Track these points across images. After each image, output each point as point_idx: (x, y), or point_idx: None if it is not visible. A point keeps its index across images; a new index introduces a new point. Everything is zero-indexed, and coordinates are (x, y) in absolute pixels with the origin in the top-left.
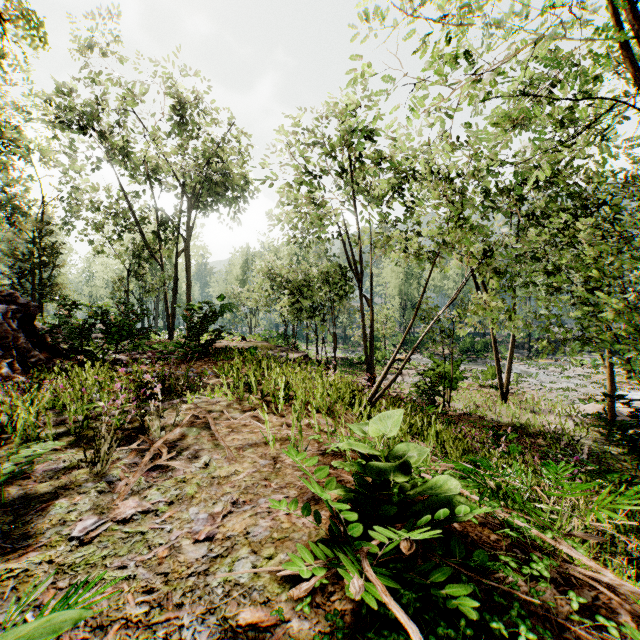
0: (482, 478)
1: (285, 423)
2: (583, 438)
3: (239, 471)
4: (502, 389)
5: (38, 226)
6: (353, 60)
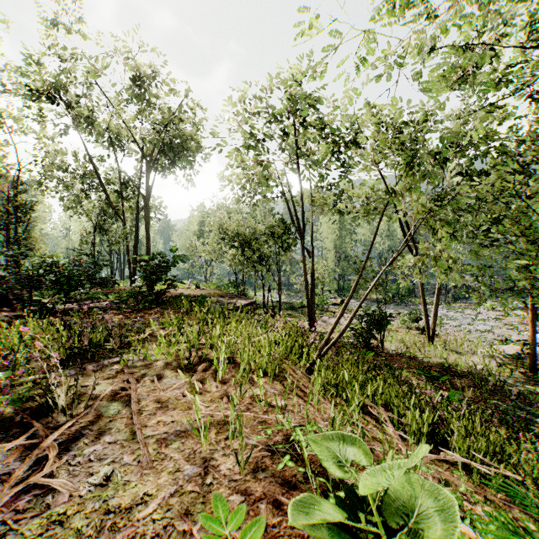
0: (536, 538)
1: (226, 394)
2: (507, 378)
3: (150, 495)
4: (429, 332)
5: (13, 185)
6: (300, 9)
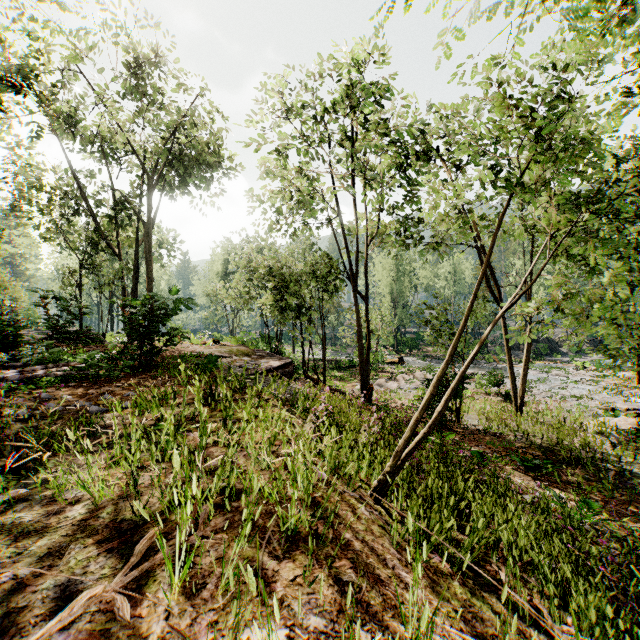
0: None
1: None
2: (628, 464)
3: None
4: (516, 399)
5: None
6: None
